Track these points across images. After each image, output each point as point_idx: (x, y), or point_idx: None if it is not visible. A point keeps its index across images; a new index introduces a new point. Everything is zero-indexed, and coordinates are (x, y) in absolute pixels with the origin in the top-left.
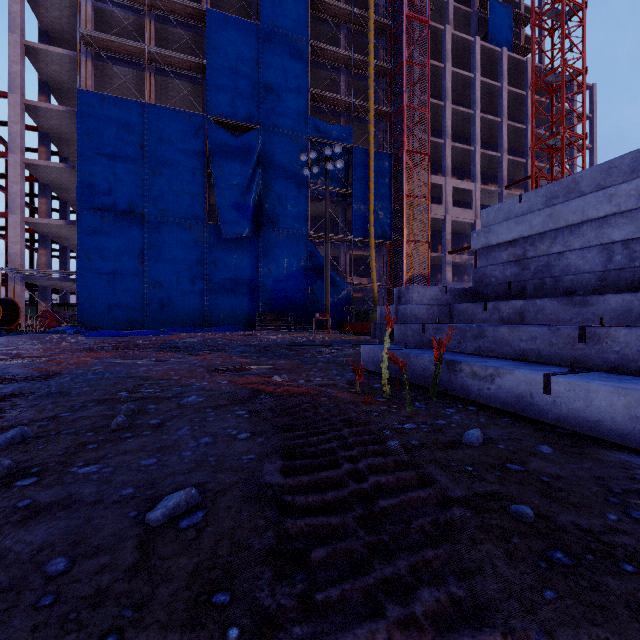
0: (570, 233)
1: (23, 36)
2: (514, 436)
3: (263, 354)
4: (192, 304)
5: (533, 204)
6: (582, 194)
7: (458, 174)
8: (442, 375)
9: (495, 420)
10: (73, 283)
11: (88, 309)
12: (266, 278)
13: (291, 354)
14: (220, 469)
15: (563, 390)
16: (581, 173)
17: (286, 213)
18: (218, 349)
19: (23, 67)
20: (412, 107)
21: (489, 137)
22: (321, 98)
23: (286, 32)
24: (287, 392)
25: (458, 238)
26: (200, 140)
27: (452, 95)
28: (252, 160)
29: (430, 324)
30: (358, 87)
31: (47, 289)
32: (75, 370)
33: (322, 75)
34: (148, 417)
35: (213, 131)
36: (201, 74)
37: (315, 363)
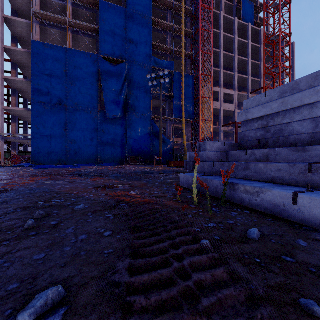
0: (294, 112)
1: (3, 12)
2: (278, 232)
3: (127, 178)
4: (91, 151)
5: (272, 97)
6: (301, 90)
7: (226, 86)
8: (227, 191)
9: (263, 220)
10: (29, 141)
11: (37, 154)
12: (129, 138)
13: (142, 178)
14: (87, 263)
15: (306, 202)
16: (300, 79)
17: (140, 105)
18: (103, 175)
19: (3, 28)
20: (204, 52)
21: (242, 68)
22: (158, 47)
23: (140, 13)
24: (137, 202)
25: (226, 119)
26: (95, 67)
27: (223, 47)
28: (122, 78)
29: (217, 162)
30: (176, 42)
31: (16, 144)
32: (20, 188)
33: (158, 35)
34: (51, 219)
35: (102, 63)
36: (96, 33)
37: (154, 183)
